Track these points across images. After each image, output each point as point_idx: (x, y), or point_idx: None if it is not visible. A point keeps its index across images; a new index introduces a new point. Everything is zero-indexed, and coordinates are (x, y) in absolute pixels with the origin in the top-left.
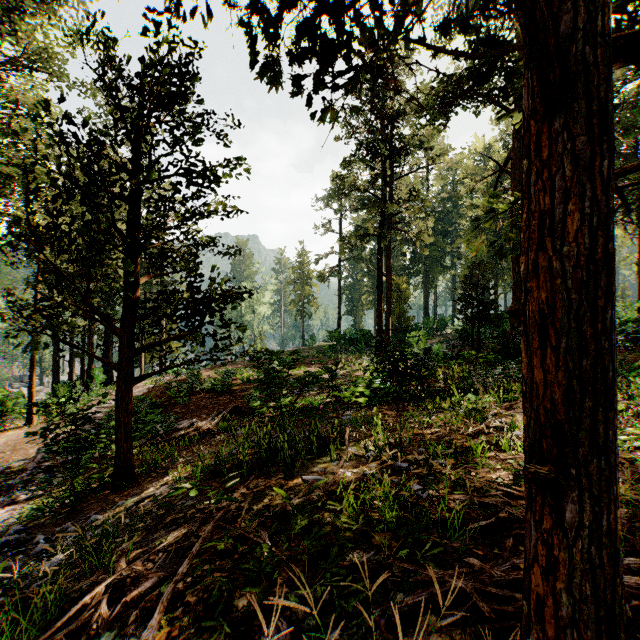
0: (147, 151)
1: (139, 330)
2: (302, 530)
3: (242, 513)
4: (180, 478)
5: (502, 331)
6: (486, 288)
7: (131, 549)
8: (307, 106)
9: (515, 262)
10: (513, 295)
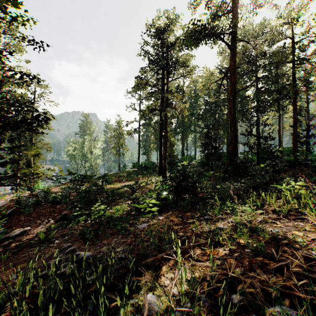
0: None
1: None
2: None
3: None
4: None
5: (221, 162)
6: (216, 139)
7: None
8: None
9: (231, 125)
10: (230, 142)
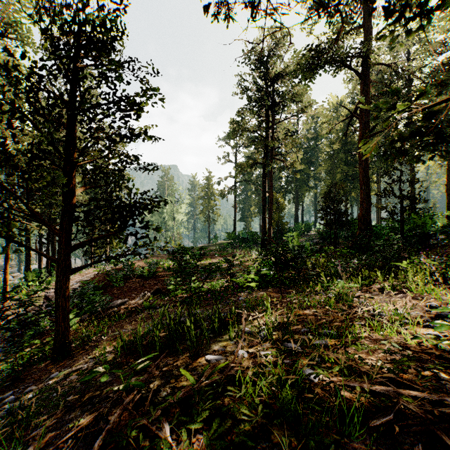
0: (79, 84)
1: (76, 231)
2: (203, 419)
3: (148, 399)
4: (105, 353)
5: (351, 232)
6: (341, 201)
7: (47, 430)
8: (207, 8)
9: (362, 182)
10: (360, 206)
